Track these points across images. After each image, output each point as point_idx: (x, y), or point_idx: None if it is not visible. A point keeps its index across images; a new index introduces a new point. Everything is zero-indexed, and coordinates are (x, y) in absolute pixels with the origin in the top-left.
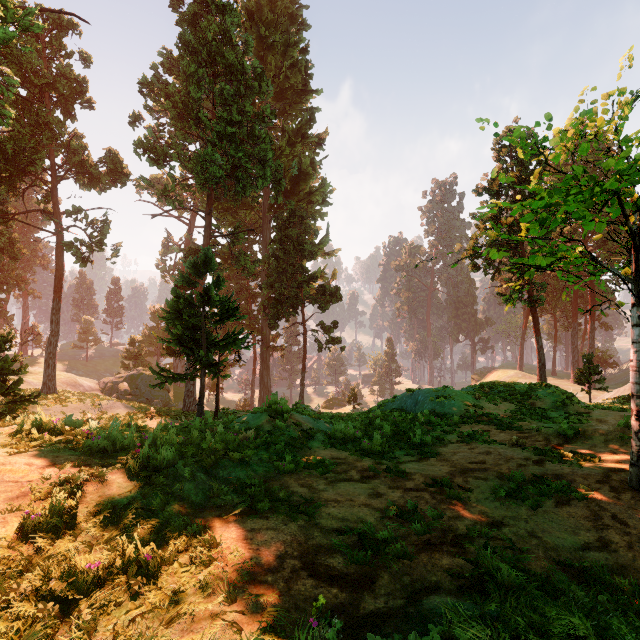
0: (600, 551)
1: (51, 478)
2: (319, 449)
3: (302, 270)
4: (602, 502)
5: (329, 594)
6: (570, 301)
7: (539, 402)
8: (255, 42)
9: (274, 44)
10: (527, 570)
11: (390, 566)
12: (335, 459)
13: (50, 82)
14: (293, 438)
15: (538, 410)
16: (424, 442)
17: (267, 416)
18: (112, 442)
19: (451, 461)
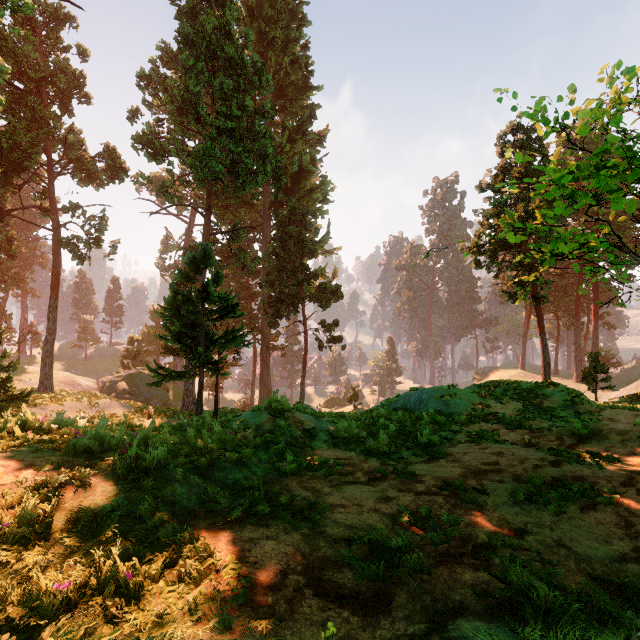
0: (638, 563)
1: (27, 481)
2: (322, 449)
3: (303, 268)
4: (631, 507)
5: (339, 618)
6: (573, 300)
7: (547, 401)
8: (255, 38)
9: (274, 40)
10: (563, 587)
11: (407, 582)
12: (339, 460)
13: (47, 76)
14: (294, 438)
15: (546, 409)
16: (432, 442)
17: (267, 415)
18: (99, 442)
19: (462, 462)
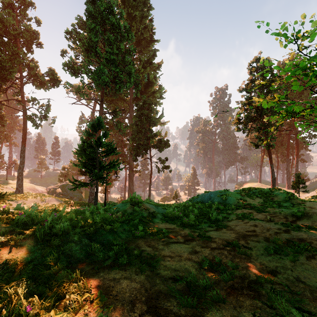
0: None
1: None
2: (159, 223)
3: (149, 131)
4: None
5: None
6: (285, 147)
7: (275, 198)
8: (126, 16)
9: (135, 16)
10: (309, 312)
11: (210, 308)
12: (168, 229)
13: (19, 33)
14: (144, 217)
15: (276, 202)
16: (218, 219)
17: (130, 204)
18: (32, 219)
19: (235, 230)
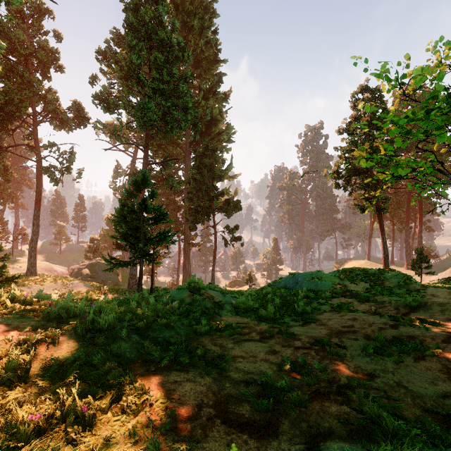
0: None
1: (13, 339)
2: (227, 316)
3: (213, 188)
4: (450, 358)
5: (240, 440)
6: (404, 211)
7: (387, 282)
8: (180, 26)
9: (193, 27)
10: (404, 417)
11: (289, 413)
12: (239, 324)
13: (32, 52)
14: (207, 308)
15: (386, 288)
16: (305, 311)
17: (188, 292)
18: (67, 311)
19: (327, 325)
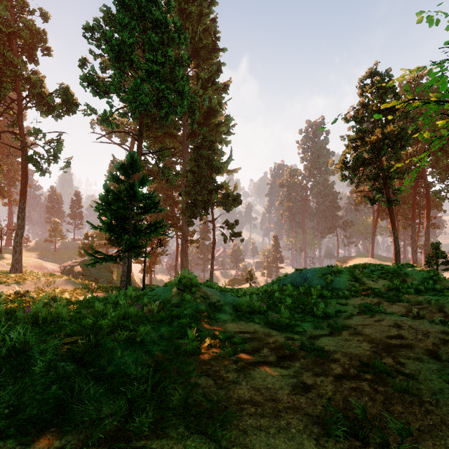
0: None
1: None
2: (226, 322)
3: (212, 180)
4: None
5: None
6: (409, 207)
7: (409, 279)
8: (177, 13)
9: (191, 14)
10: None
11: None
12: (244, 334)
13: (15, 30)
14: (200, 310)
15: (411, 285)
16: (328, 314)
17: (177, 289)
18: None
19: (366, 335)
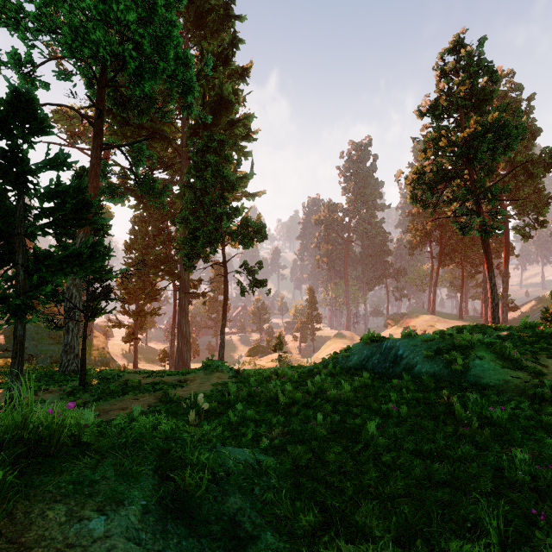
0: None
1: None
2: None
3: (221, 200)
4: None
5: None
6: (479, 249)
7: None
8: None
9: None
10: None
11: None
12: None
13: None
14: None
15: None
16: None
17: None
18: None
19: None
